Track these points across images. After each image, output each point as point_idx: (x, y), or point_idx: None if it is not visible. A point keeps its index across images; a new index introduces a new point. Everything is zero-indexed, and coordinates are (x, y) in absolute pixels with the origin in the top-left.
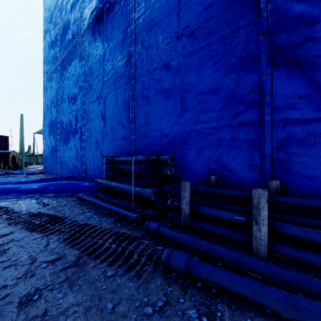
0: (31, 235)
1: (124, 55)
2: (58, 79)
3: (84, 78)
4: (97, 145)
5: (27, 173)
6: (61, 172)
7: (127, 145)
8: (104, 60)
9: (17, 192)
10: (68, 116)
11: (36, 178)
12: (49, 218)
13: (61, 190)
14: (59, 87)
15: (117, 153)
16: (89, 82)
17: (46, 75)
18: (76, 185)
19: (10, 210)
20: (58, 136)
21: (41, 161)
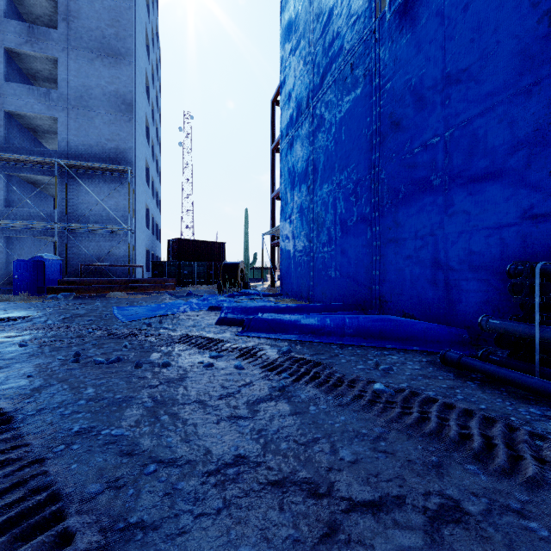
0: (524, 493)
1: (535, 1)
2: (312, 138)
3: (378, 113)
4: (420, 241)
5: (262, 294)
6: (318, 294)
7: (548, 232)
8: (446, 52)
9: (298, 330)
10: (336, 195)
11: (296, 305)
12: (477, 423)
13: (371, 333)
14: (314, 150)
15: (499, 256)
16: (393, 115)
17: (287, 139)
18: (401, 325)
19: (334, 372)
20: (312, 234)
21: (260, 277)
